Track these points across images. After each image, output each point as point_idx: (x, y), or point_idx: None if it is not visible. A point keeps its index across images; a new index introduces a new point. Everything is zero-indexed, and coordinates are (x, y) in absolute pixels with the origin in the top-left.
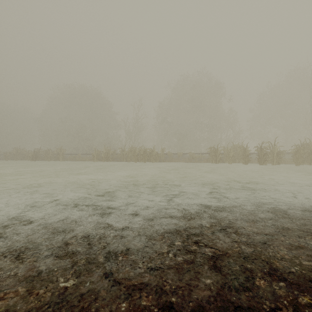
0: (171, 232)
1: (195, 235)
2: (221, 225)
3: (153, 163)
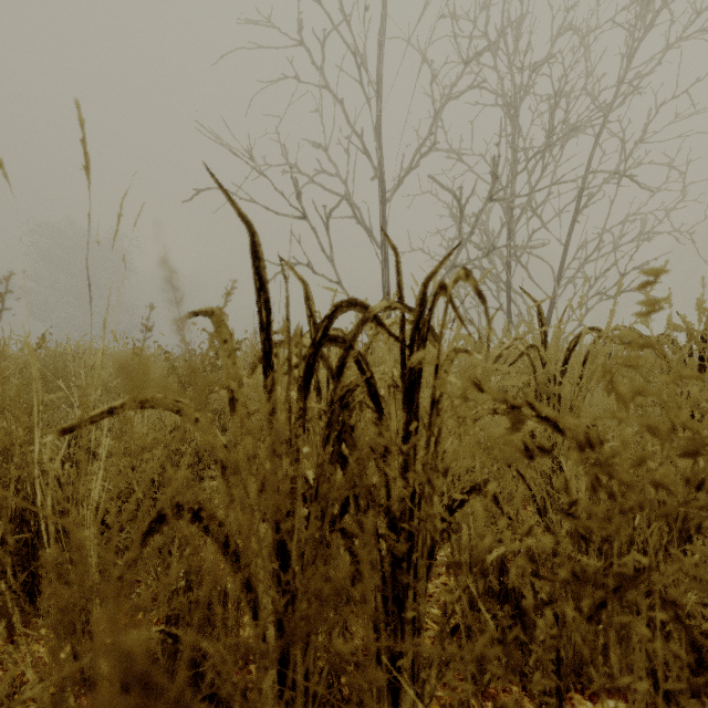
0: None
1: None
2: None
3: None
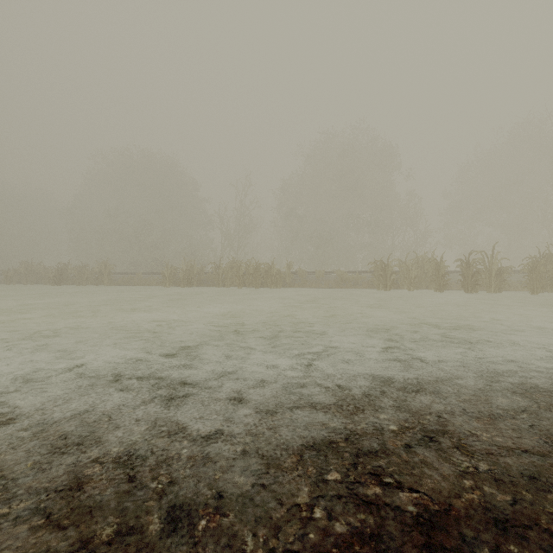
0: (316, 445)
1: (370, 454)
2: (422, 427)
3: (271, 290)
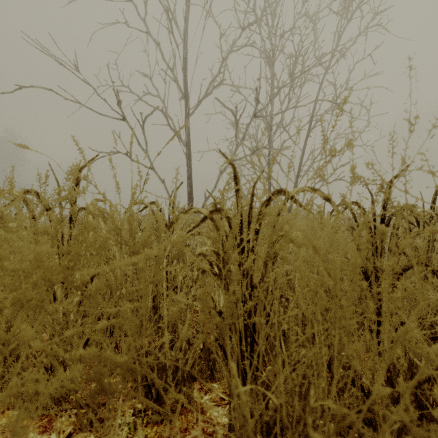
0: None
1: None
2: None
3: None
